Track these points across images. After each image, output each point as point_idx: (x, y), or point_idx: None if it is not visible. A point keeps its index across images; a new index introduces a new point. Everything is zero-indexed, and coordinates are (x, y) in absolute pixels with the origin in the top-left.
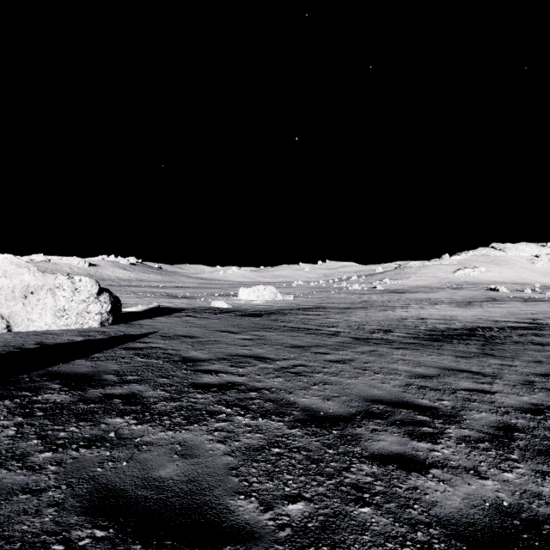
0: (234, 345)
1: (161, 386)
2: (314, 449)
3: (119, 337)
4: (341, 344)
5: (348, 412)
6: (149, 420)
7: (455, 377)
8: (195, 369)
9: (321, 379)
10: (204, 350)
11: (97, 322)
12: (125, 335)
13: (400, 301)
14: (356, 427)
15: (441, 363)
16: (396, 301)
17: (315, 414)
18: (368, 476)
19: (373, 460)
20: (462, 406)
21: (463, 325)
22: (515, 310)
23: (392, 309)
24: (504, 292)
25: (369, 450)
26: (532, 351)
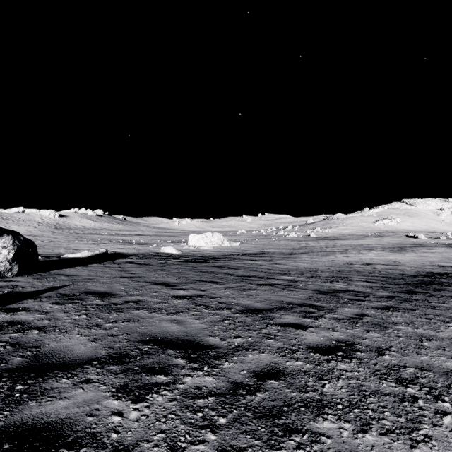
0: (159, 310)
1: None
2: None
3: None
4: (309, 302)
5: None
6: None
7: None
8: (3, 423)
9: None
10: (101, 327)
11: None
12: (6, 294)
13: (336, 246)
14: None
15: None
16: (333, 246)
17: None
18: None
19: None
20: None
21: (416, 271)
22: (447, 255)
23: (333, 254)
24: (423, 239)
25: None
26: None
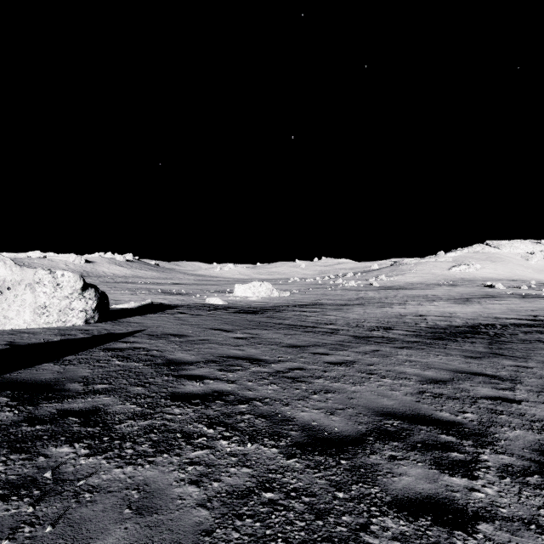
0: (225, 344)
1: (134, 397)
2: (318, 491)
3: (101, 336)
4: (341, 343)
5: (357, 430)
6: (106, 449)
7: (470, 382)
8: (178, 374)
9: (322, 386)
10: (193, 350)
11: (81, 320)
12: (108, 334)
13: (397, 297)
14: (369, 454)
15: (451, 365)
16: (393, 297)
17: (318, 435)
18: (396, 540)
19: (398, 509)
20: (490, 420)
21: (464, 322)
22: (514, 307)
23: (389, 306)
24: (501, 289)
25: (390, 492)
26: (543, 351)
